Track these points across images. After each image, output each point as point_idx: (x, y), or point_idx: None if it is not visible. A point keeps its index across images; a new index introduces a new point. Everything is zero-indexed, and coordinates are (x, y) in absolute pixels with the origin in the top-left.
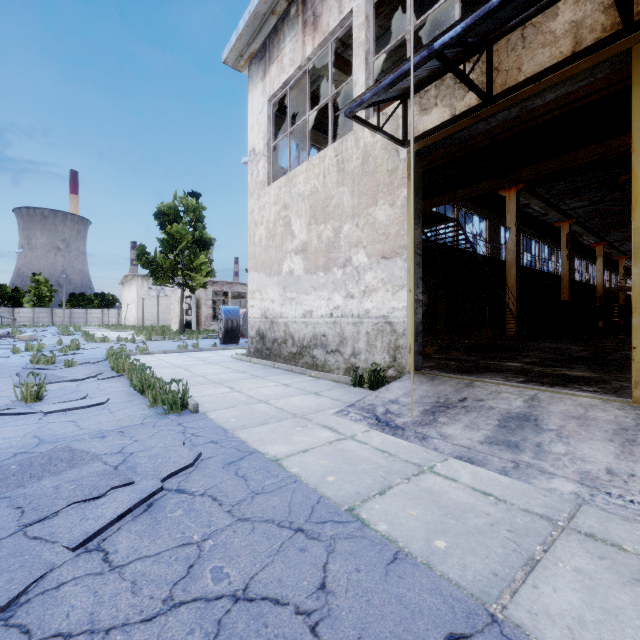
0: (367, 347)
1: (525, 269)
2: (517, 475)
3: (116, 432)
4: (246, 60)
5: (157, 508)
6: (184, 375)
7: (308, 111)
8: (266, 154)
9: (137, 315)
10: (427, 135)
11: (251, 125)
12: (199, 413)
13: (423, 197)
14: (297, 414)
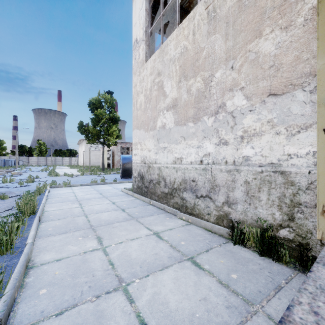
0: (246, 197)
1: None
2: None
3: None
4: None
5: None
6: (72, 213)
7: None
8: (144, 38)
9: (84, 160)
10: None
11: (134, 22)
12: None
13: None
14: None
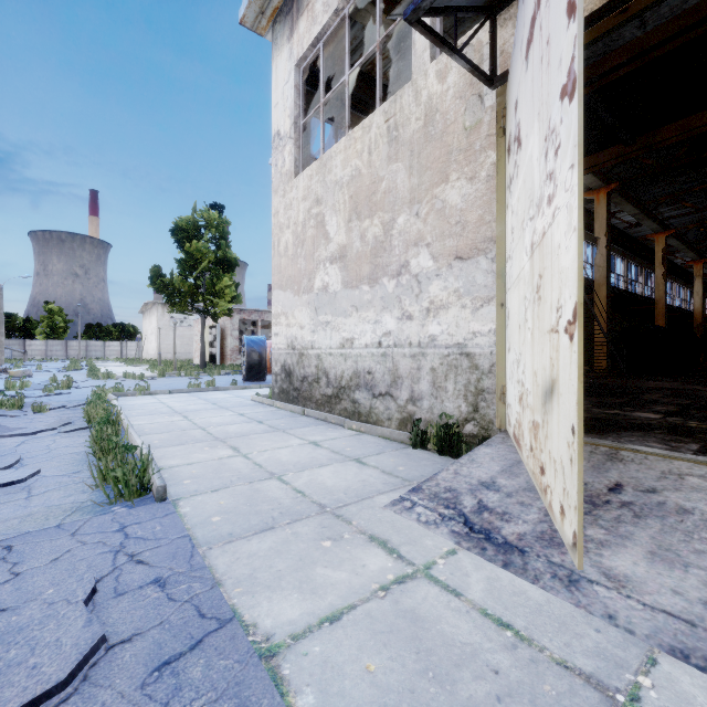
0: (432, 390)
1: (614, 290)
2: None
3: None
4: (269, 19)
5: None
6: (179, 426)
7: (348, 69)
8: (293, 136)
9: (157, 348)
10: None
11: (275, 102)
12: (166, 501)
13: None
14: (326, 505)
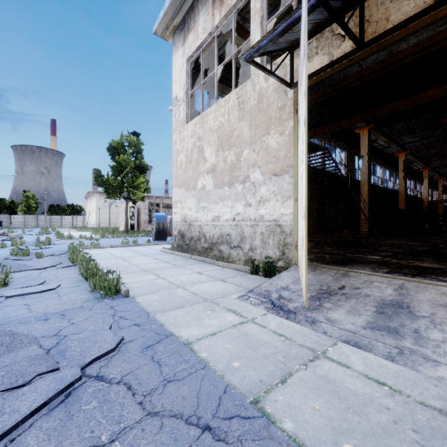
0: (262, 244)
1: (374, 186)
2: (403, 361)
3: (58, 315)
4: (171, 31)
5: (73, 399)
6: (123, 265)
7: (216, 66)
8: (185, 100)
9: (96, 220)
10: (310, 77)
11: (174, 79)
12: (129, 297)
13: None
14: (207, 298)
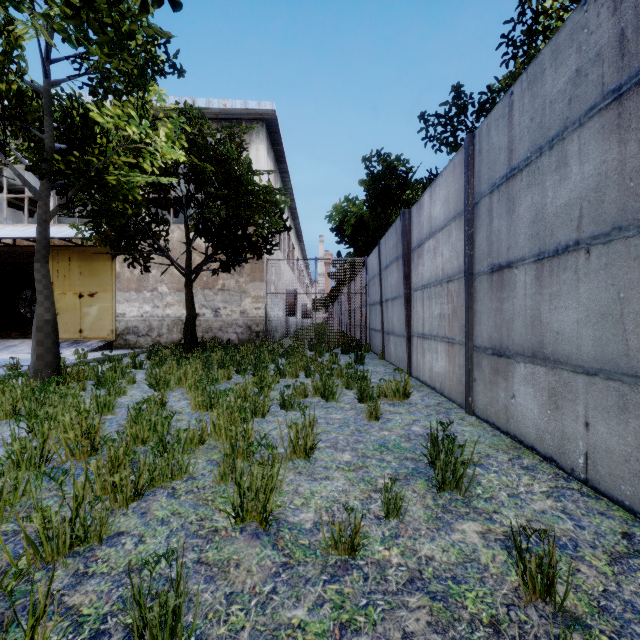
0: None
1: None
2: None
3: None
4: None
5: None
6: None
7: None
8: None
9: None
10: None
11: None
12: None
13: (6, 257)
14: None
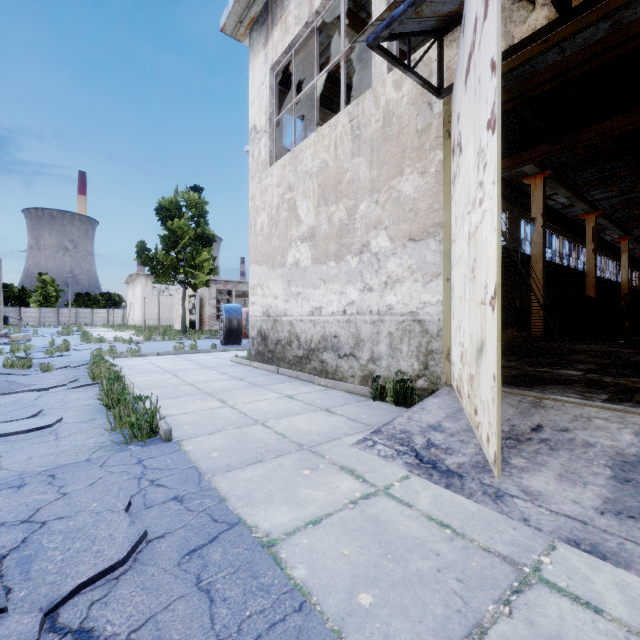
0: (389, 351)
1: (550, 264)
2: None
3: (43, 477)
4: (246, 27)
5: None
6: (171, 383)
7: (316, 75)
8: (268, 130)
9: (141, 315)
10: None
11: (252, 100)
12: (172, 442)
13: None
14: (304, 444)
